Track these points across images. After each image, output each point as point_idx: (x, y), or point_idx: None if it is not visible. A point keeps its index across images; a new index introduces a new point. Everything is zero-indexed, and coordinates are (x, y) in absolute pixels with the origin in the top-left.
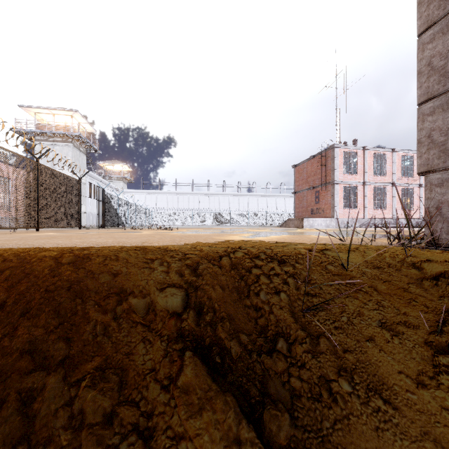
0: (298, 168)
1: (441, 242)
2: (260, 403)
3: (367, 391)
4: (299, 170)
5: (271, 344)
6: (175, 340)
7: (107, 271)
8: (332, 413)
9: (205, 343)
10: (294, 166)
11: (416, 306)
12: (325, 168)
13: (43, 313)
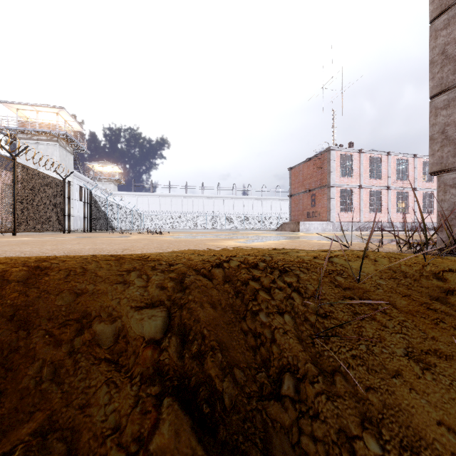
0: (294, 170)
1: None
2: None
3: (401, 450)
4: (295, 172)
5: (274, 383)
6: (151, 382)
7: (68, 289)
8: None
9: (190, 385)
10: (290, 169)
11: (445, 327)
12: (321, 171)
13: None
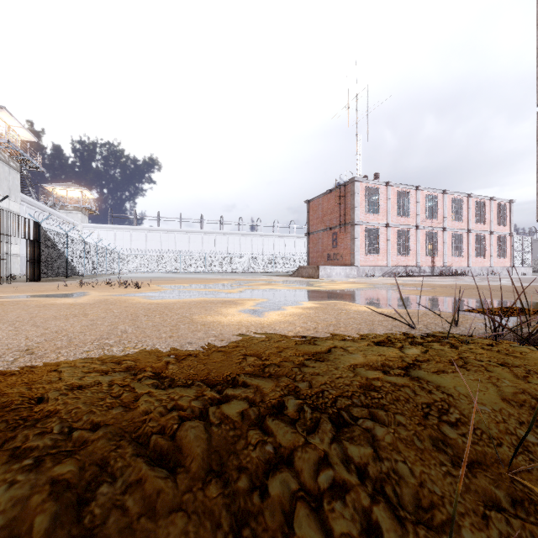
0: (312, 203)
1: None
2: None
3: None
4: (314, 206)
5: None
6: None
7: None
8: None
9: None
10: (307, 202)
11: None
12: (344, 206)
13: None
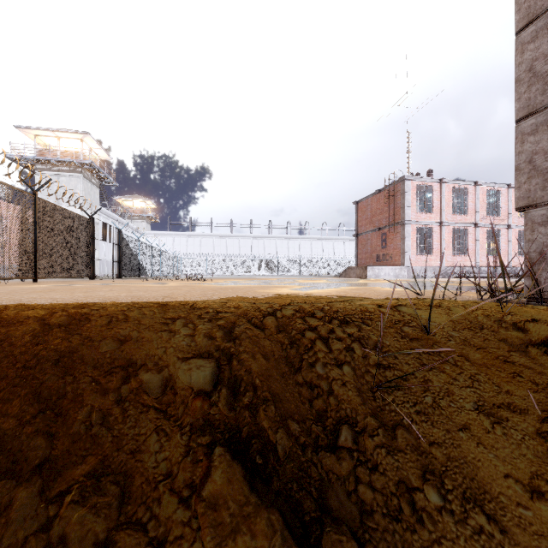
0: (361, 204)
1: (546, 296)
2: (317, 521)
3: (463, 503)
4: (362, 207)
5: (331, 436)
6: (201, 431)
7: (112, 337)
8: (417, 536)
9: (242, 435)
10: (355, 203)
11: (522, 381)
12: (393, 205)
13: (17, 396)
